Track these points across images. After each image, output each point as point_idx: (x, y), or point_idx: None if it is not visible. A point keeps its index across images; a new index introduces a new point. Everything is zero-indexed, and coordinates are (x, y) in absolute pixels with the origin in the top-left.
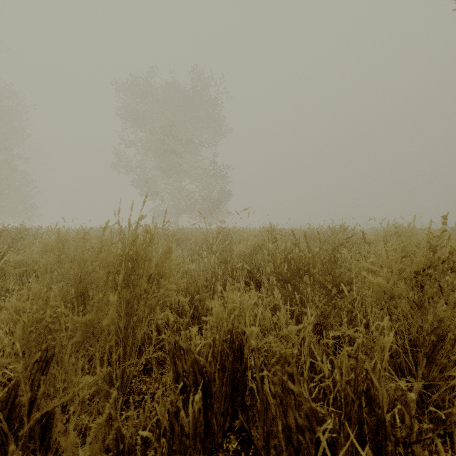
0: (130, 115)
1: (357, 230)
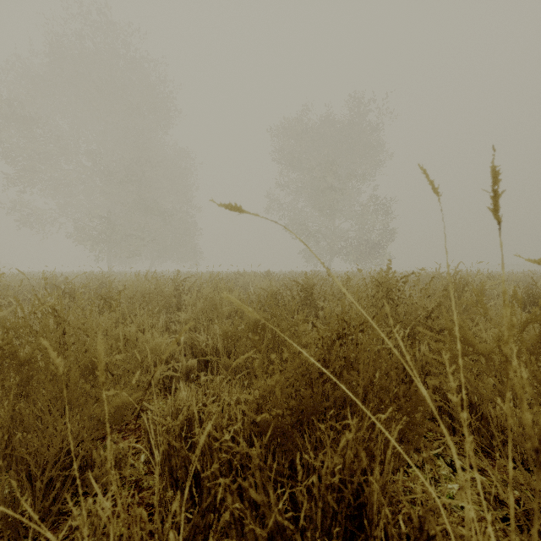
0: (286, 159)
1: None
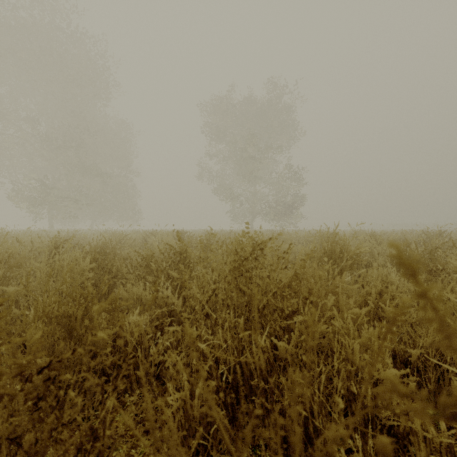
0: (214, 132)
1: (455, 234)
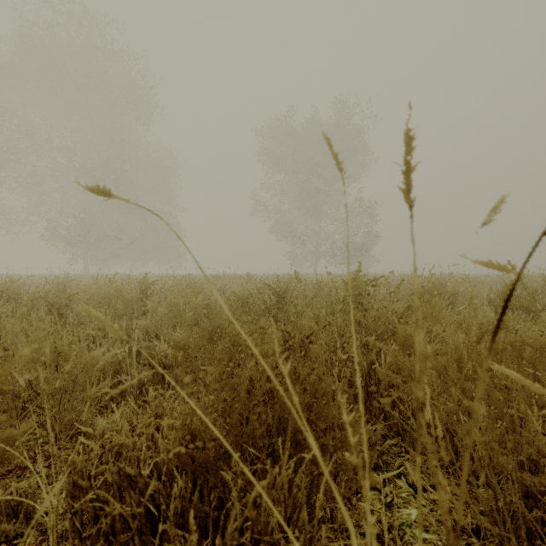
0: (271, 160)
1: None
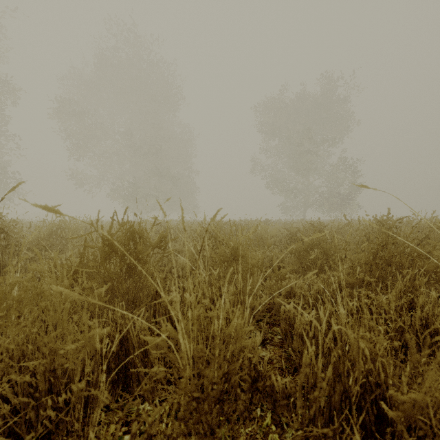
0: (268, 130)
1: None
